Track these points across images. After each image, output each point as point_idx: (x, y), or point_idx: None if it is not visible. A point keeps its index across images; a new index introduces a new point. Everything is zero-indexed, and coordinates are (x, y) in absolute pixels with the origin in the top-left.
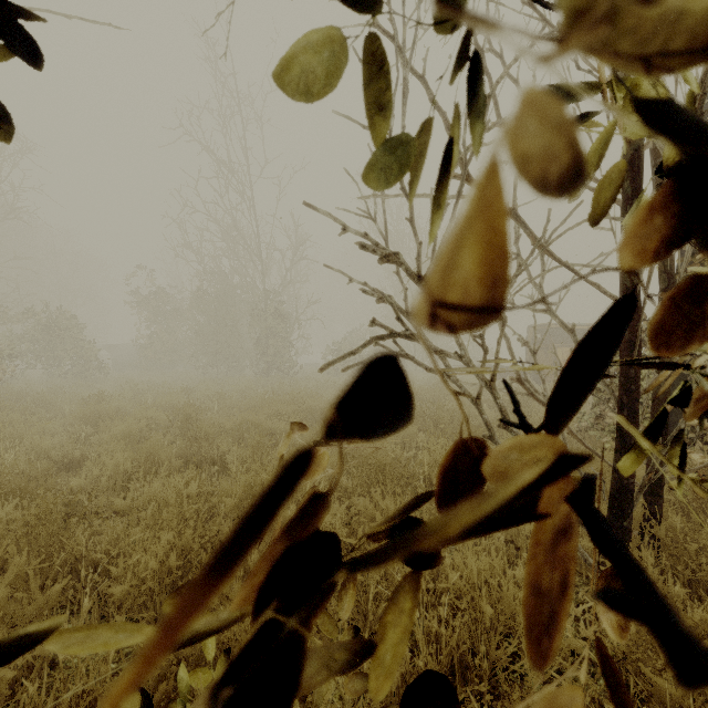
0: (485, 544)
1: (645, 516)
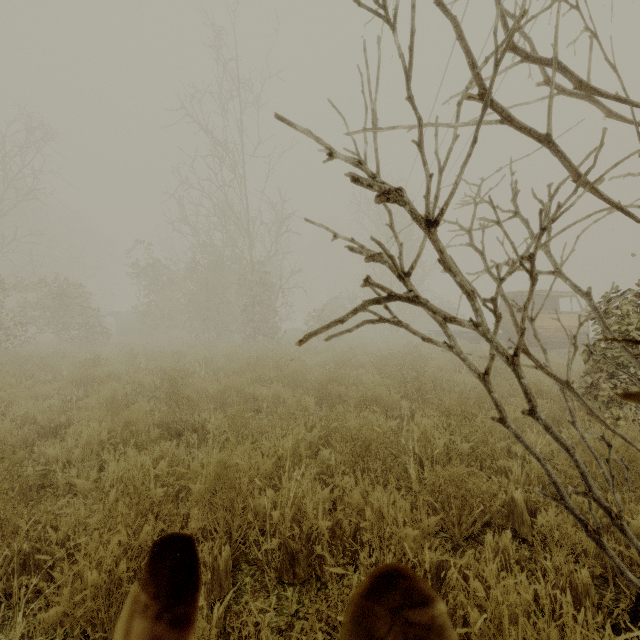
0: (489, 540)
1: None
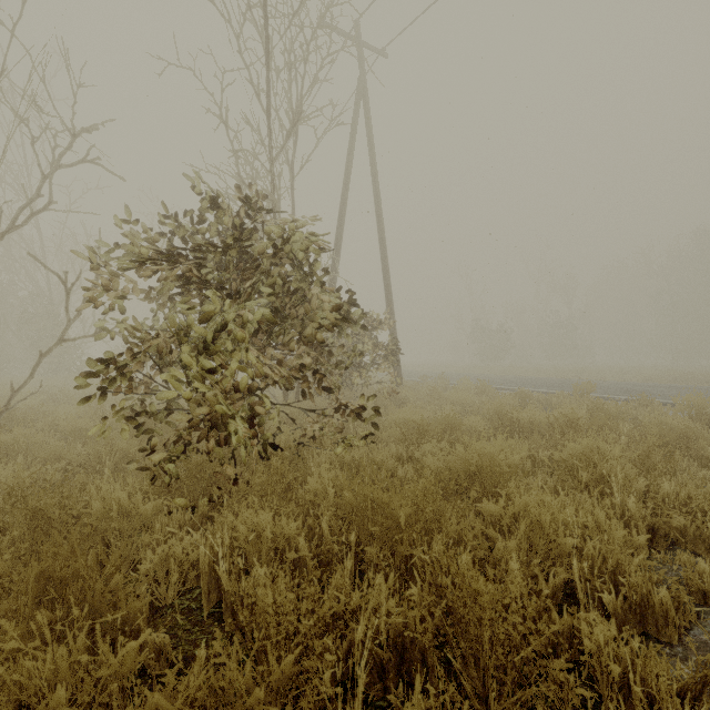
0: None
1: (295, 400)
